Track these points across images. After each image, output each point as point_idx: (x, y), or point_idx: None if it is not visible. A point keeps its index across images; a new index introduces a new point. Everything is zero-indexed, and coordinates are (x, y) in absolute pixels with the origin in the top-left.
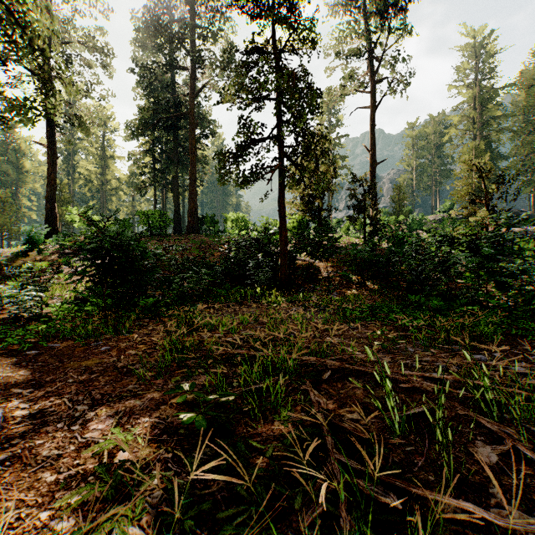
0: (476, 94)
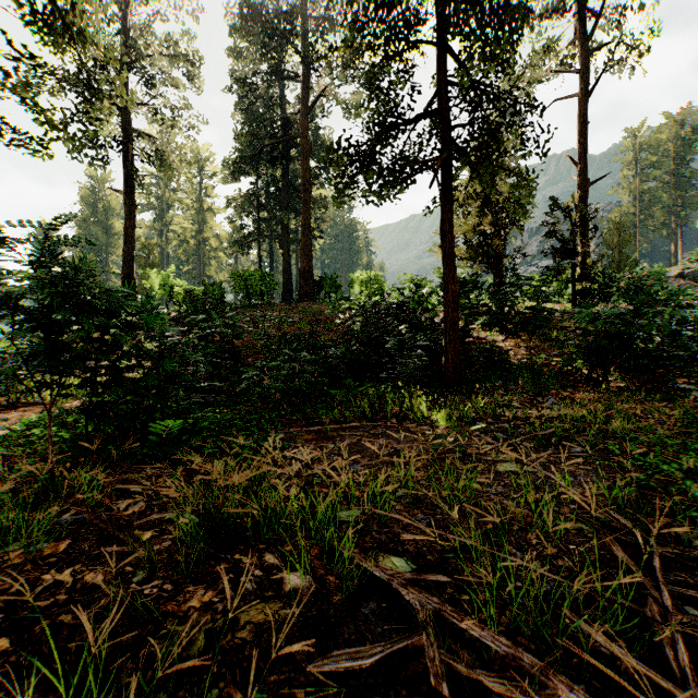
0: None
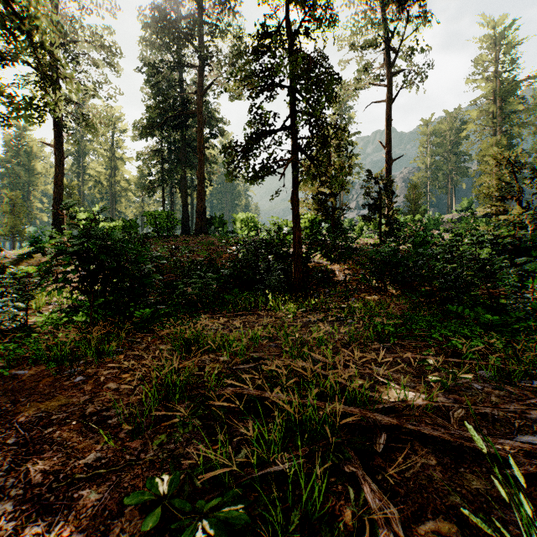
0: (496, 87)
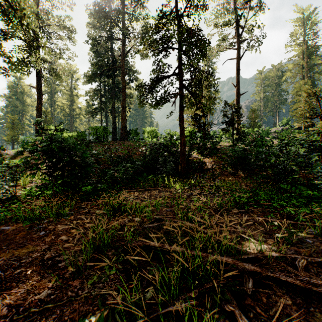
0: (304, 49)
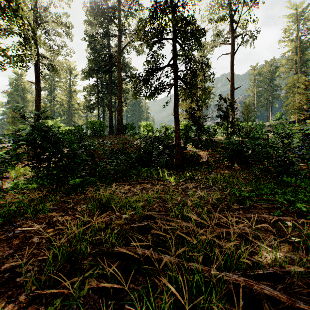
0: (297, 45)
